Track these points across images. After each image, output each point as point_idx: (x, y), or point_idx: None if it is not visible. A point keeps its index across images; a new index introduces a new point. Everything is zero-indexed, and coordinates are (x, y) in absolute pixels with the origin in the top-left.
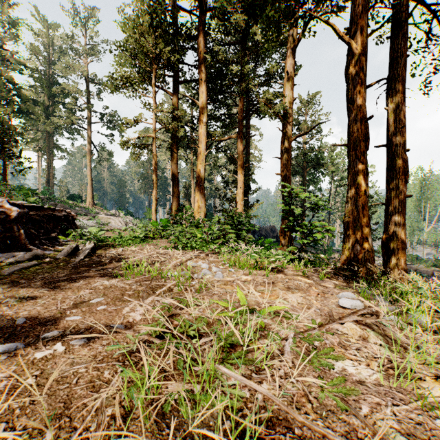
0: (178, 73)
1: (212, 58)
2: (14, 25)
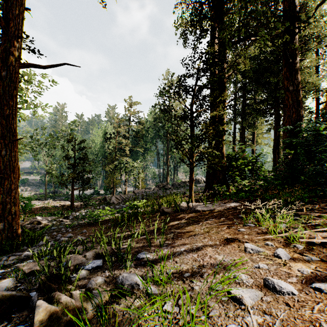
0: None
1: None
2: None
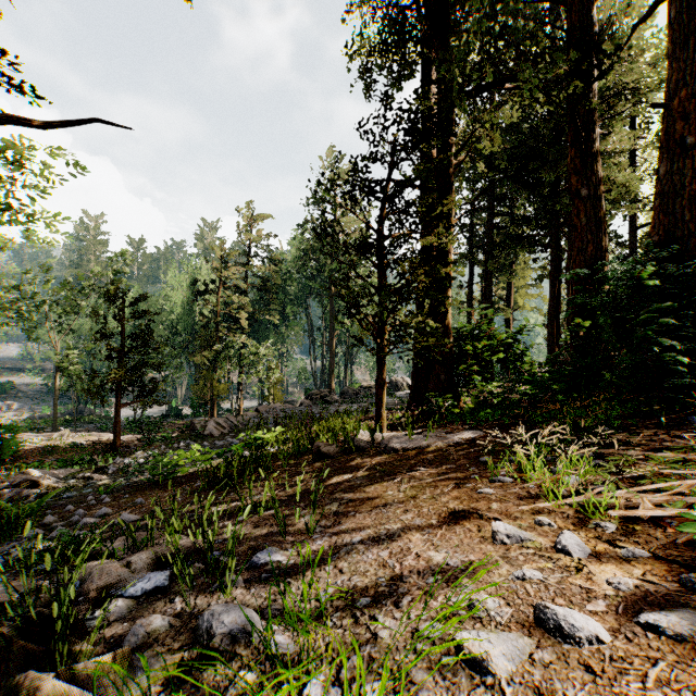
0: None
1: None
2: None
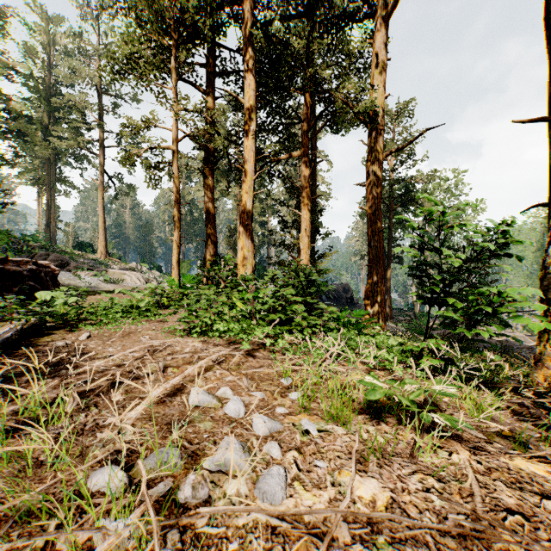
0: (214, 62)
1: (264, 33)
2: (1, 16)
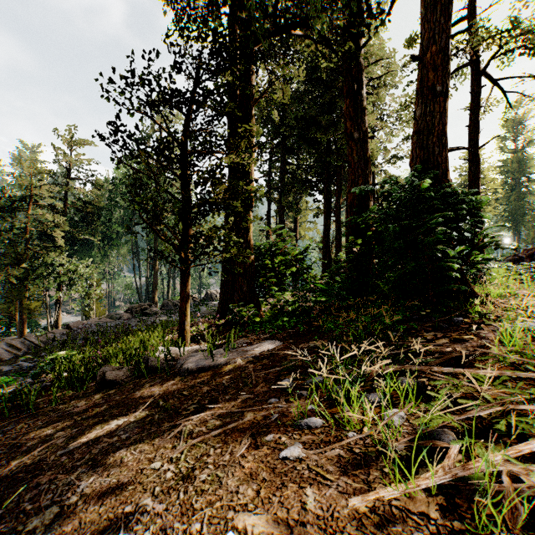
0: None
1: None
2: None
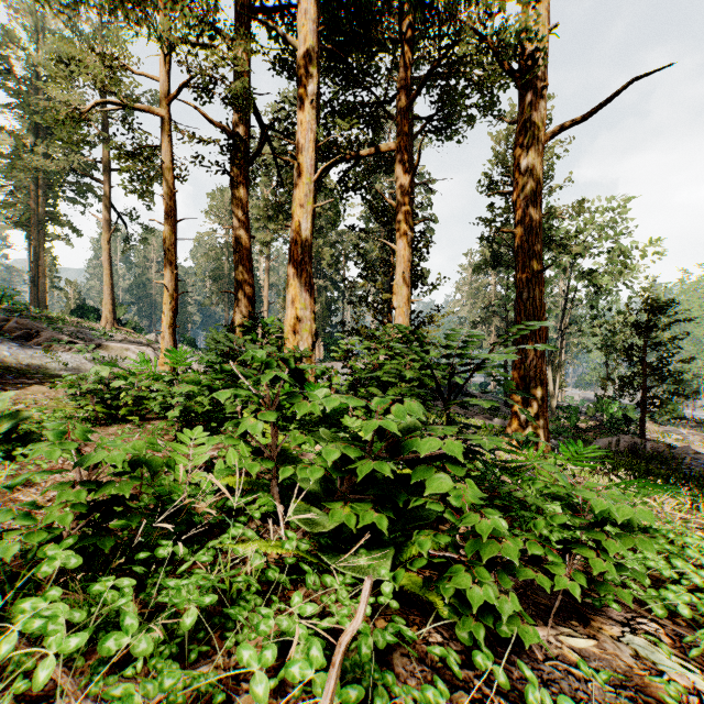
0: None
1: None
2: None
